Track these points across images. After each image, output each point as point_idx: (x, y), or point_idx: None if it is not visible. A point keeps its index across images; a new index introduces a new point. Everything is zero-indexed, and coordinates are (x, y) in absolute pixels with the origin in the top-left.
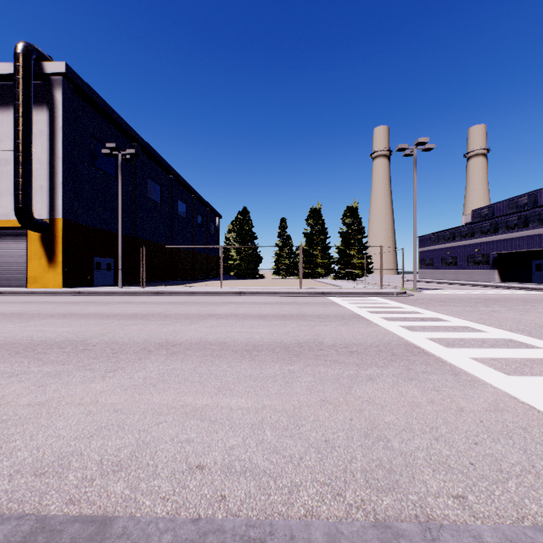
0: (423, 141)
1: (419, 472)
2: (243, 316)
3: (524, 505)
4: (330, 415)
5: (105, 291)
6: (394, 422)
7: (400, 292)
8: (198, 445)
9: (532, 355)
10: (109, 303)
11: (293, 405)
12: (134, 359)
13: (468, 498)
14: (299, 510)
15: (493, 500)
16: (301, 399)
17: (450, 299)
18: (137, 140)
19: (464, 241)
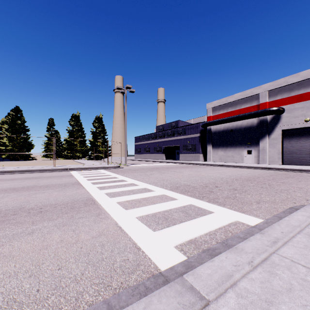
0: (129, 86)
1: None
2: None
3: None
4: None
5: None
6: (7, 271)
7: (116, 166)
8: None
9: (147, 196)
10: None
11: None
12: None
13: None
14: None
15: None
16: None
17: (139, 168)
18: None
19: (153, 140)
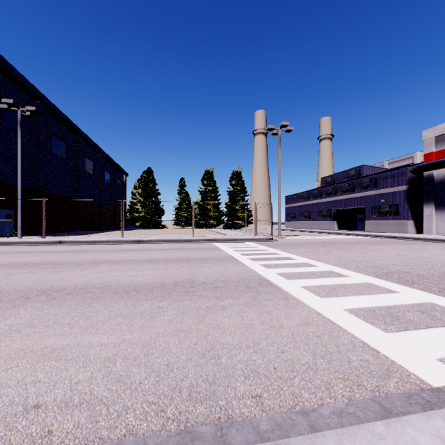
0: (285, 124)
1: (234, 380)
2: (135, 261)
3: (300, 394)
4: (179, 342)
5: (1, 241)
6: (229, 342)
7: (268, 238)
8: (44, 384)
9: (341, 282)
10: (2, 253)
11: (151, 336)
12: (7, 307)
13: (263, 396)
14: (121, 431)
15: (280, 394)
16: (160, 330)
17: (302, 242)
18: (40, 99)
19: (315, 200)
